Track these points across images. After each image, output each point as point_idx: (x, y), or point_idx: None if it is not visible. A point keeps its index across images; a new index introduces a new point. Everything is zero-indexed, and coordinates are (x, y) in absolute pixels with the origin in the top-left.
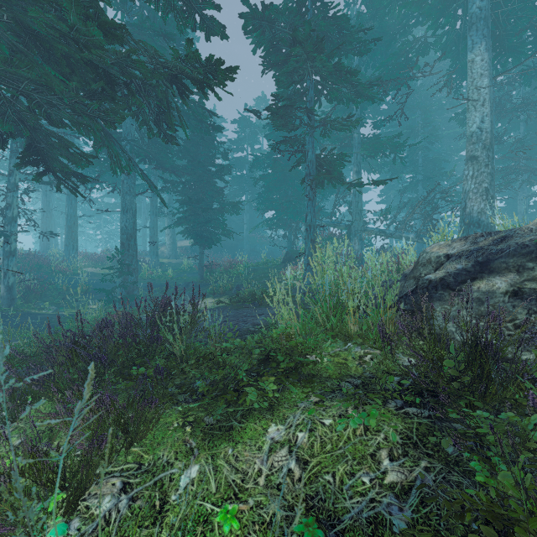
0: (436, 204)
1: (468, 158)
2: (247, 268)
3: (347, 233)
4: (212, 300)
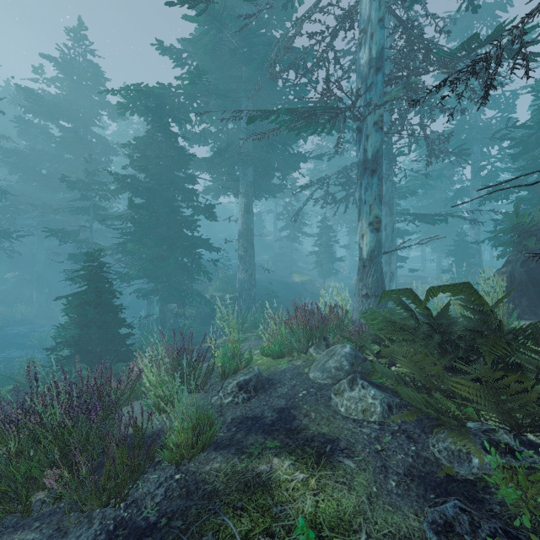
0: None
1: None
2: None
3: None
4: None
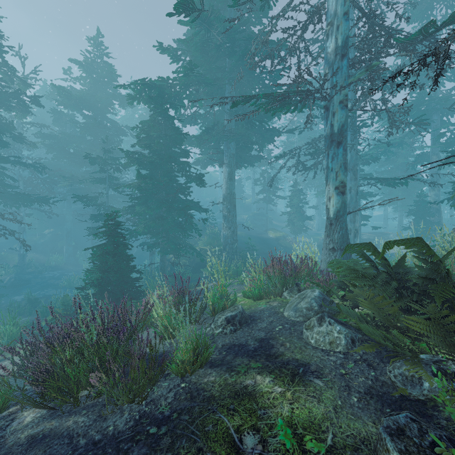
0: None
1: None
2: None
3: None
4: None
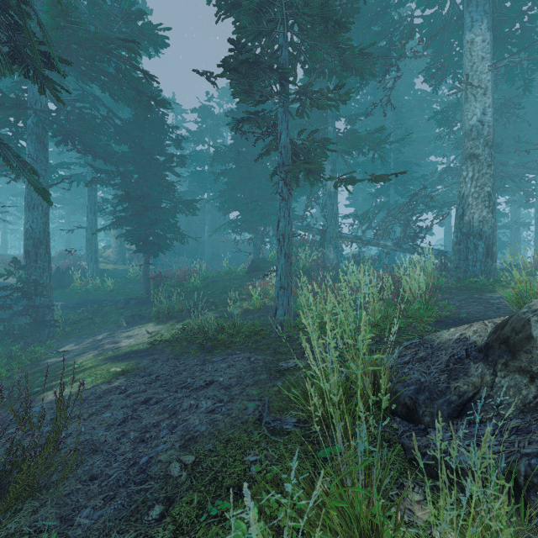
0: (416, 209)
1: (467, 156)
2: (205, 279)
3: (321, 240)
4: (154, 329)
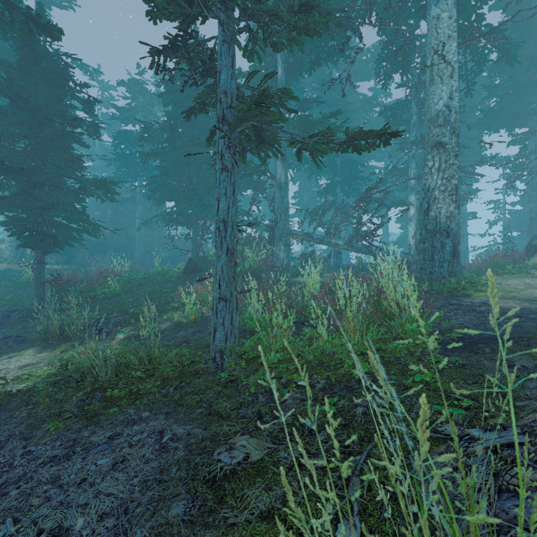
0: (368, 207)
1: (434, 144)
2: (128, 282)
3: (270, 236)
4: (30, 360)
